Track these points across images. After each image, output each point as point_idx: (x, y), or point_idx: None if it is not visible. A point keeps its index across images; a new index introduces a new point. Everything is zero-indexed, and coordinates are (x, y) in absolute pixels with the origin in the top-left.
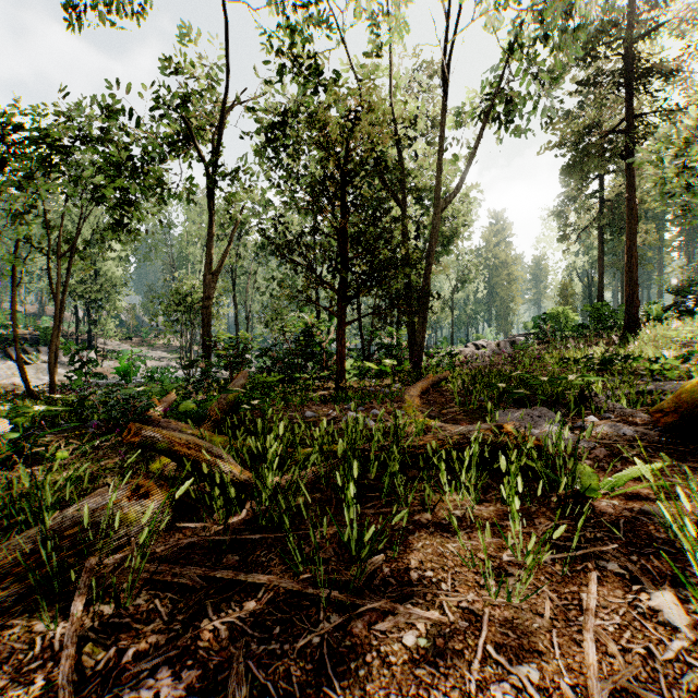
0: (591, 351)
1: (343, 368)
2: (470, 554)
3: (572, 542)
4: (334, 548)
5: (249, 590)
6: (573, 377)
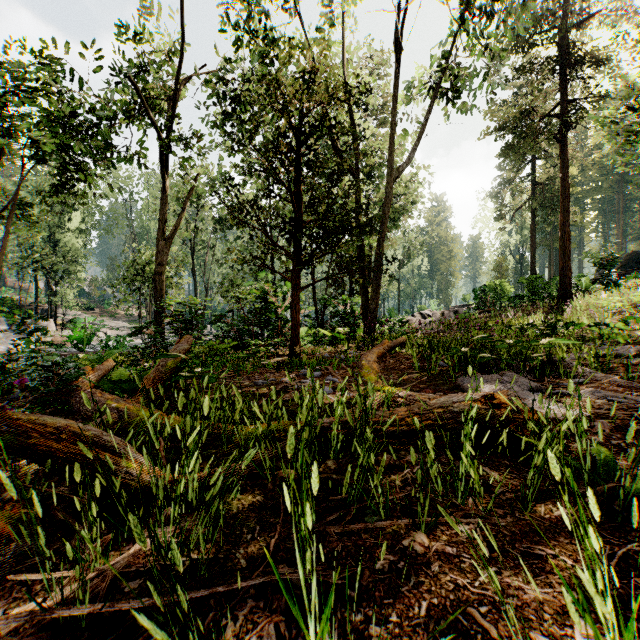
0: (531, 319)
1: (297, 333)
2: None
3: None
4: (277, 622)
5: None
6: (544, 340)
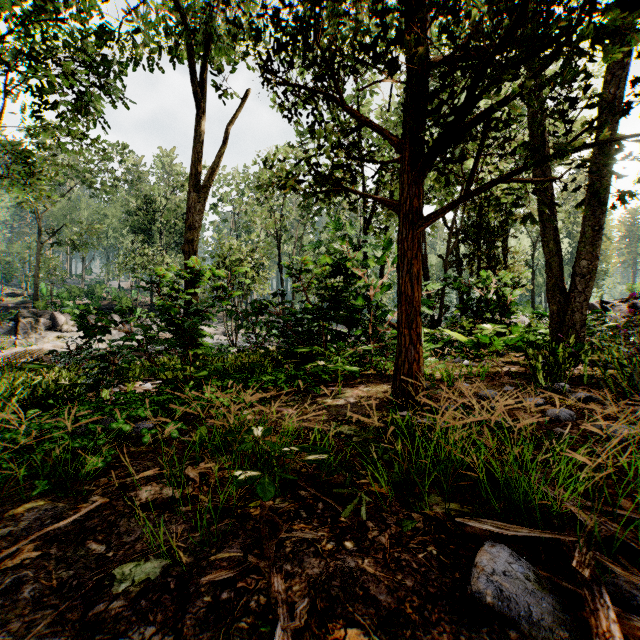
0: None
1: (414, 336)
2: None
3: None
4: None
5: None
6: None
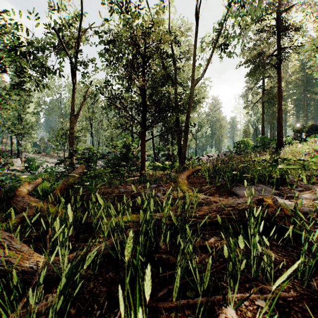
0: (263, 157)
1: (144, 164)
2: None
3: None
4: None
5: None
6: (280, 166)
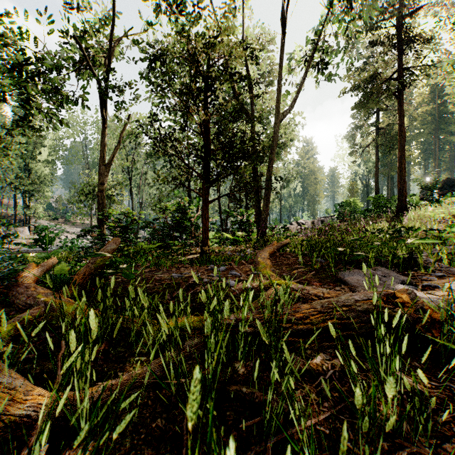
0: (378, 226)
1: (206, 236)
2: None
3: None
4: None
5: None
6: (410, 241)
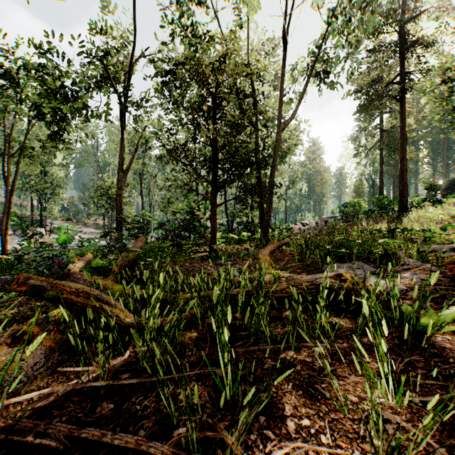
0: (378, 227)
1: (214, 236)
2: (344, 399)
3: (430, 380)
4: (208, 391)
5: (116, 451)
6: (381, 240)
